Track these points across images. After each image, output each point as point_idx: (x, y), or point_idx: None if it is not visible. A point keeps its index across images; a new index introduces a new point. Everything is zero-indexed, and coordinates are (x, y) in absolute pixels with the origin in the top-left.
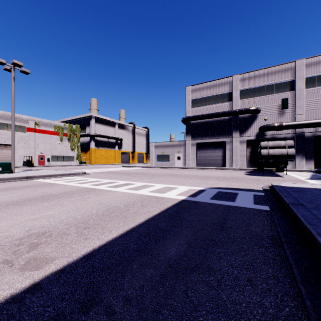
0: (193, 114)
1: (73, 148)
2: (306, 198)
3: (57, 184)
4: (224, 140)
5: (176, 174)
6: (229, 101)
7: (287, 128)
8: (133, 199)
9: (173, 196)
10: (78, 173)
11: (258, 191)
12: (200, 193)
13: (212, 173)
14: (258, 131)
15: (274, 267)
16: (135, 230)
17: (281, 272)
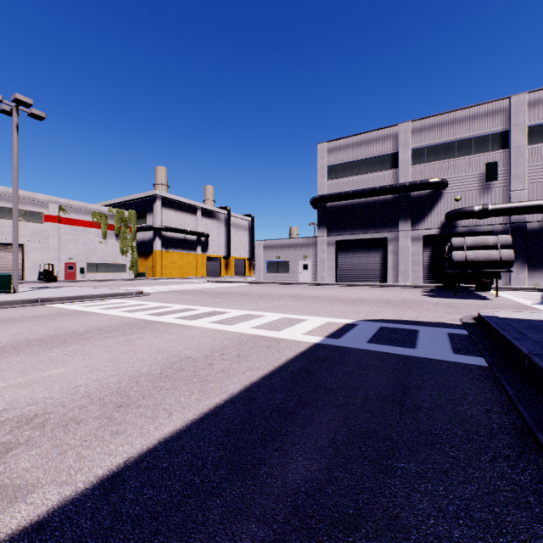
0: (331, 191)
1: (124, 251)
2: None
3: (89, 313)
4: (384, 236)
5: (301, 295)
6: (394, 168)
7: (496, 215)
8: (223, 343)
9: (297, 337)
10: (130, 293)
11: (454, 326)
12: (348, 331)
13: (364, 293)
14: (443, 219)
15: None
16: (221, 412)
17: None
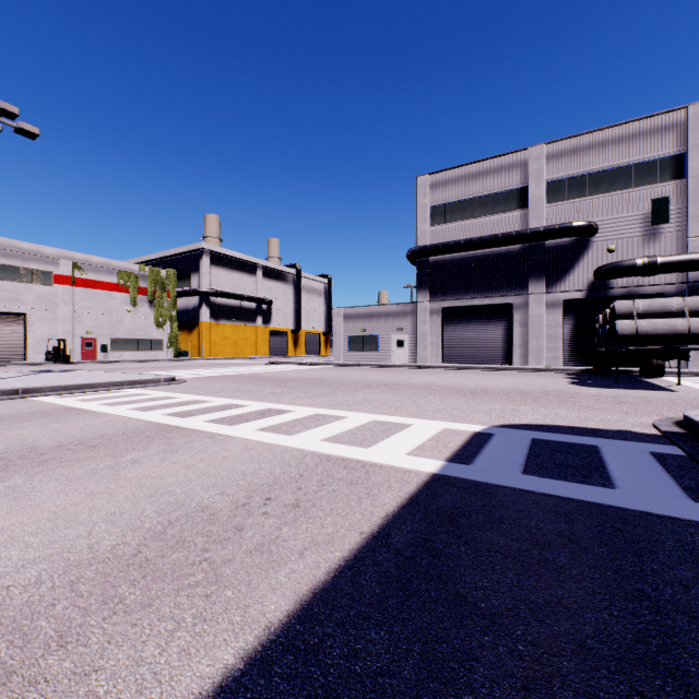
0: (435, 241)
1: (161, 322)
2: None
3: (81, 413)
4: (509, 301)
5: (396, 383)
6: (522, 208)
7: (667, 270)
8: (272, 473)
9: (399, 461)
10: (156, 379)
11: (652, 439)
12: (483, 448)
13: (485, 380)
14: (591, 278)
15: None
16: None
17: None
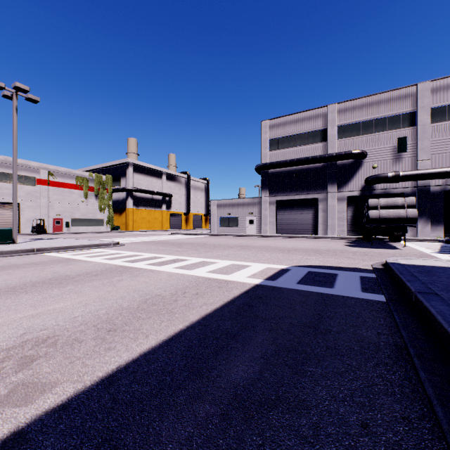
0: (272, 160)
1: (102, 208)
2: (439, 283)
3: (77, 261)
4: (315, 197)
5: (247, 246)
6: (323, 141)
7: (405, 180)
8: (184, 284)
9: (242, 279)
10: (108, 243)
11: (366, 271)
12: (283, 275)
13: (298, 243)
14: (363, 183)
15: (402, 401)
16: (184, 334)
17: (414, 410)
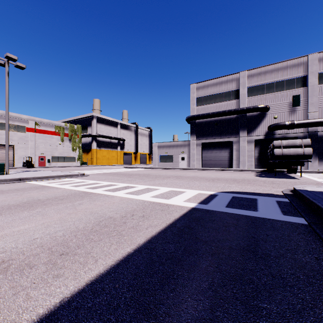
0: (198, 113)
1: (74, 149)
2: None
3: (50, 187)
4: (231, 140)
5: (181, 176)
6: (236, 99)
7: (299, 127)
8: (133, 207)
9: (180, 203)
10: (77, 174)
11: (279, 196)
12: (212, 199)
13: (219, 174)
14: (267, 130)
15: None
16: (131, 259)
17: None
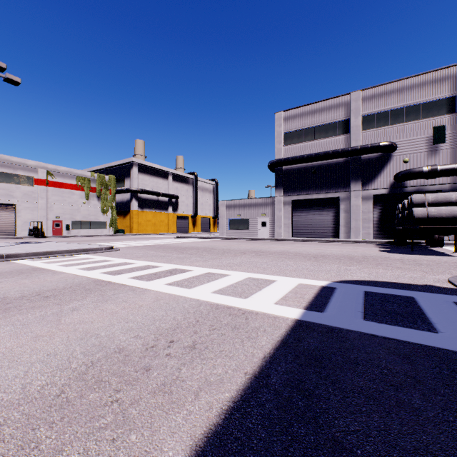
0: (287, 156)
1: (105, 210)
2: None
3: (43, 271)
4: (336, 196)
5: (262, 251)
6: (345, 133)
7: (444, 175)
8: (175, 319)
9: (270, 309)
10: (99, 248)
11: (451, 292)
12: (330, 299)
13: (322, 248)
14: (392, 180)
15: None
16: None
17: None
